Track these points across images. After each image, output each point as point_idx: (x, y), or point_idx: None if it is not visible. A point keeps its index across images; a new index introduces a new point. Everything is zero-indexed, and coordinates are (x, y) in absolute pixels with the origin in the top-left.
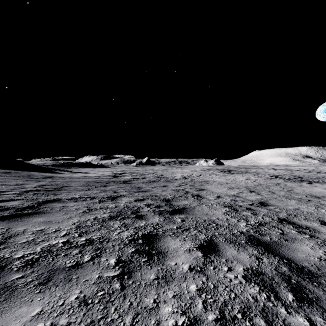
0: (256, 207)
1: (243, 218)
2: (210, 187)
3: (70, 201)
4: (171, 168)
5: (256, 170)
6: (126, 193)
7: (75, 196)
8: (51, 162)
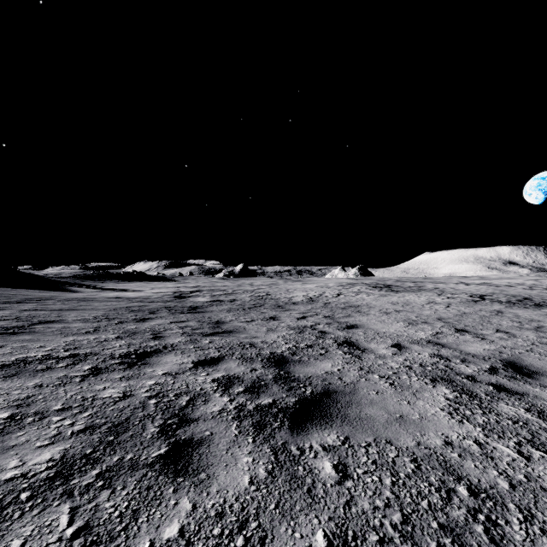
0: (514, 380)
1: (526, 436)
2: (366, 319)
3: None
4: (284, 282)
5: (435, 286)
6: (182, 338)
7: (33, 353)
8: (73, 271)
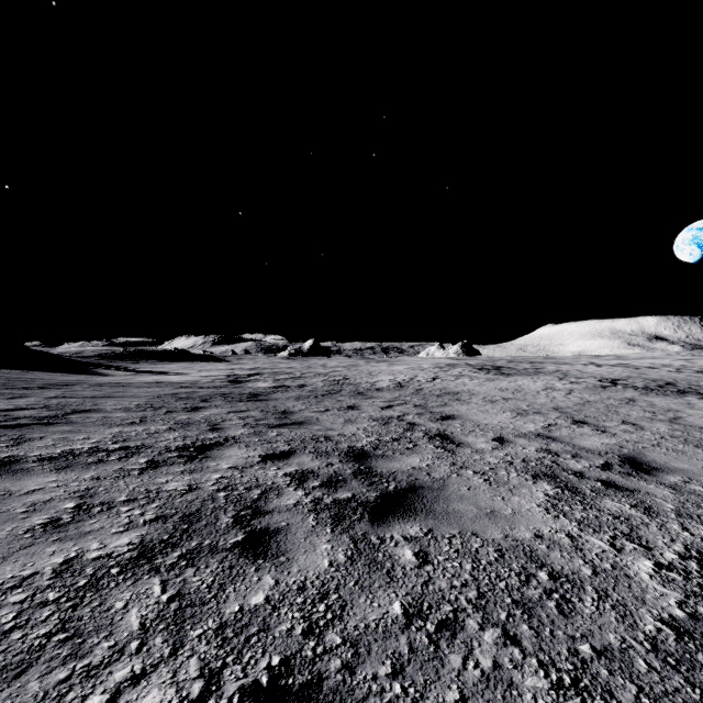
0: (628, 476)
1: (623, 530)
2: (466, 409)
3: (44, 468)
4: (366, 362)
5: (558, 368)
6: (245, 430)
7: (79, 445)
8: (97, 349)
